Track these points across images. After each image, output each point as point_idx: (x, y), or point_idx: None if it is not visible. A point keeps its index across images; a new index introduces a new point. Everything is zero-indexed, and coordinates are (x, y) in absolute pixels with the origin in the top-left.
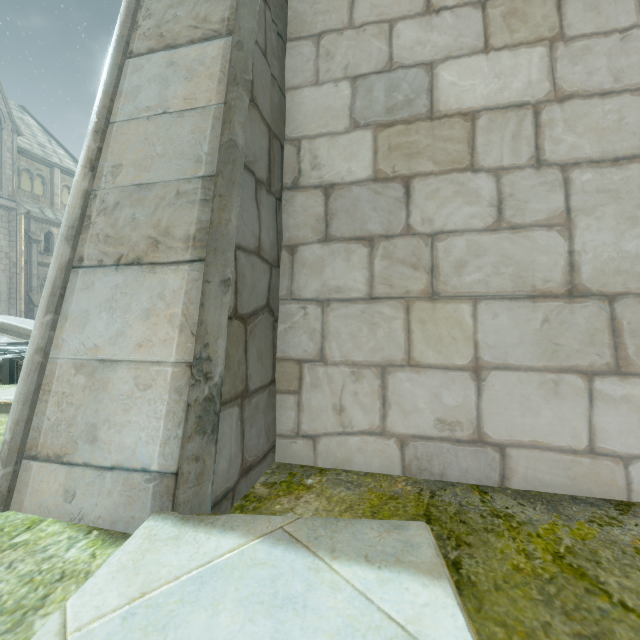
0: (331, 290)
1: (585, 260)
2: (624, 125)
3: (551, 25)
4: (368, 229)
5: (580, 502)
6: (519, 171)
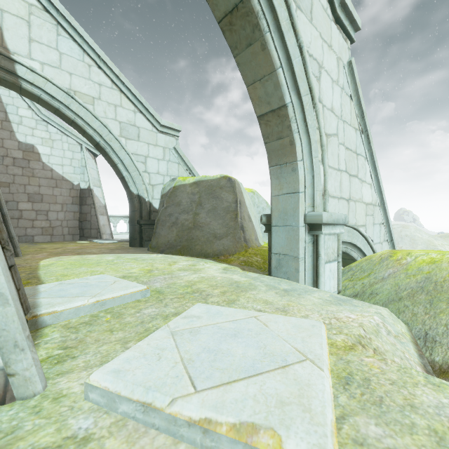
0: None
1: None
2: None
3: None
4: None
5: None
6: None
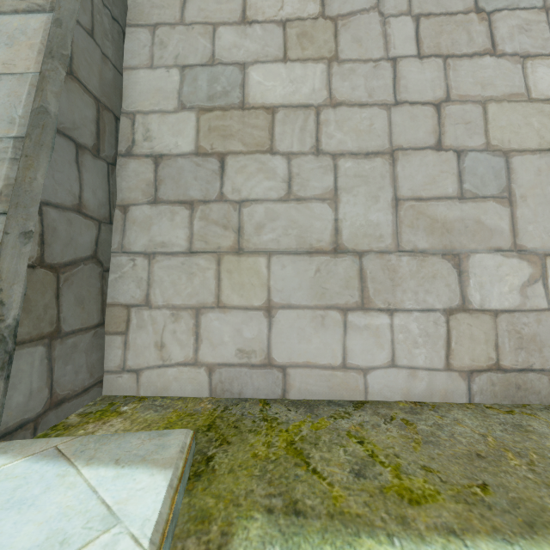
0: (157, 245)
1: (345, 226)
2: (373, 129)
3: (330, 48)
4: (190, 195)
5: (332, 404)
6: (304, 156)
